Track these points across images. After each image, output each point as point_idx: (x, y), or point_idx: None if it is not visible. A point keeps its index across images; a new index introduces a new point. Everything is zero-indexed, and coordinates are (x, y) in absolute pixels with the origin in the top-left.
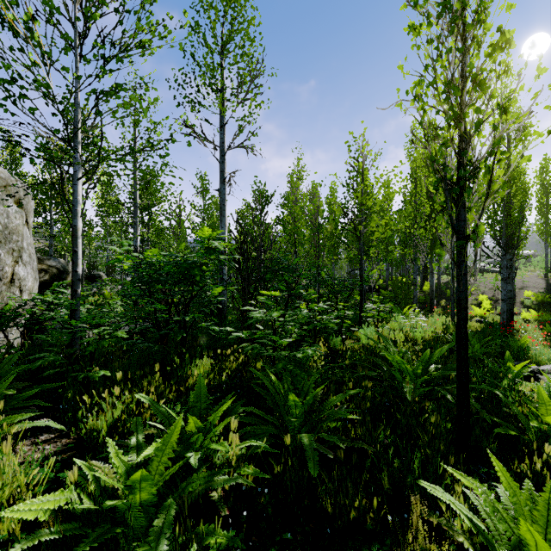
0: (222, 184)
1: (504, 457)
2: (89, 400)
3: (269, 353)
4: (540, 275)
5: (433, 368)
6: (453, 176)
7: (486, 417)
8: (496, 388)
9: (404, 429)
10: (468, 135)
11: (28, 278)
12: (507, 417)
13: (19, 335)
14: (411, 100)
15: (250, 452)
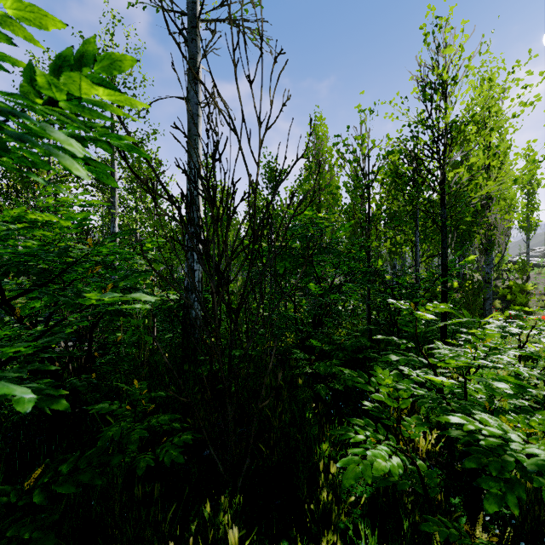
0: (192, 83)
1: None
2: None
3: None
4: None
5: None
6: None
7: None
8: None
9: None
10: None
11: None
12: None
13: None
14: None
15: None
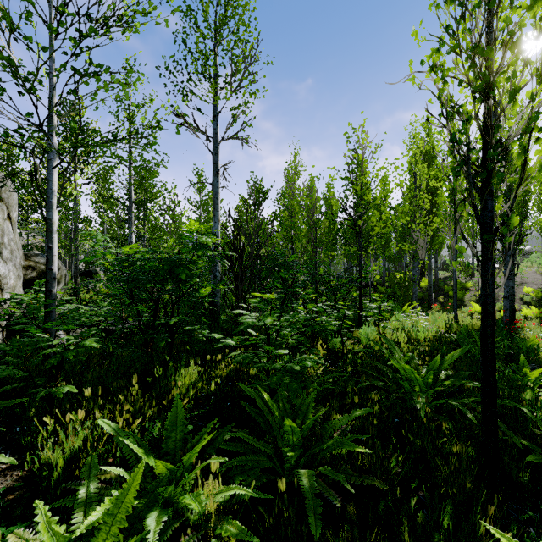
0: (215, 177)
1: (539, 490)
2: (52, 421)
3: (261, 364)
4: (538, 270)
5: (443, 376)
6: (479, 158)
7: (516, 441)
8: (517, 401)
9: (417, 452)
10: (502, 106)
11: (10, 276)
12: (536, 438)
13: (1, 335)
14: (427, 71)
15: (235, 498)
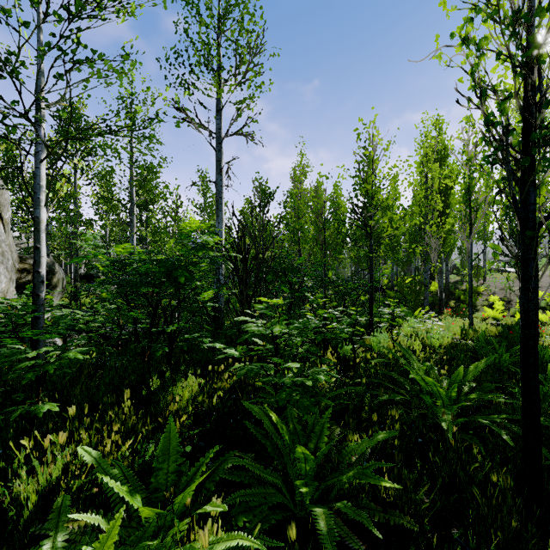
0: (219, 175)
1: None
2: (30, 443)
3: (268, 379)
4: None
5: (466, 388)
6: (521, 142)
7: None
8: None
9: (445, 478)
10: None
11: (1, 279)
12: None
13: None
14: (458, 44)
15: (238, 547)
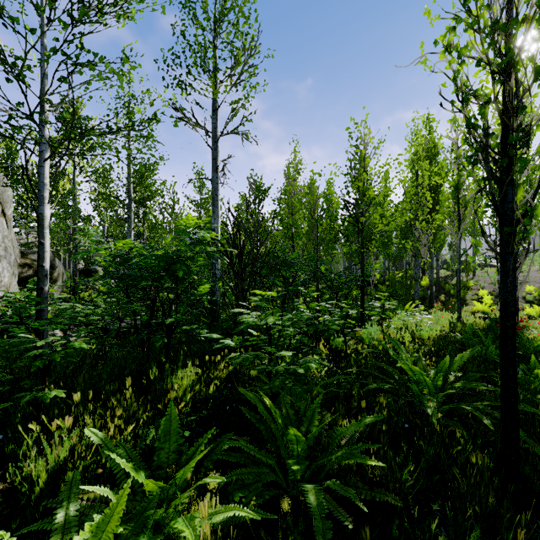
0: (215, 173)
1: None
2: (38, 427)
3: (263, 367)
4: (539, 269)
5: (452, 377)
6: (499, 144)
7: (537, 450)
8: (533, 405)
9: (430, 461)
10: (528, 85)
11: (4, 273)
12: None
13: None
14: (441, 51)
15: (234, 519)
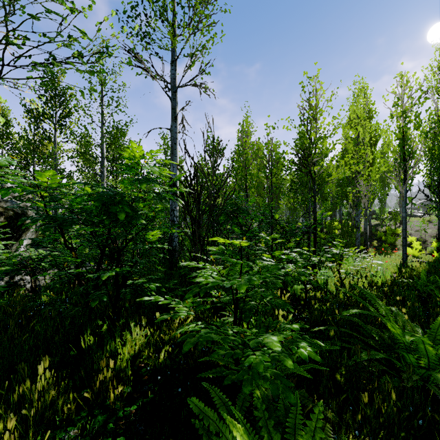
0: (173, 122)
1: None
2: None
3: (227, 351)
4: None
5: None
6: None
7: None
8: None
9: None
10: None
11: None
12: None
13: None
14: None
15: None
